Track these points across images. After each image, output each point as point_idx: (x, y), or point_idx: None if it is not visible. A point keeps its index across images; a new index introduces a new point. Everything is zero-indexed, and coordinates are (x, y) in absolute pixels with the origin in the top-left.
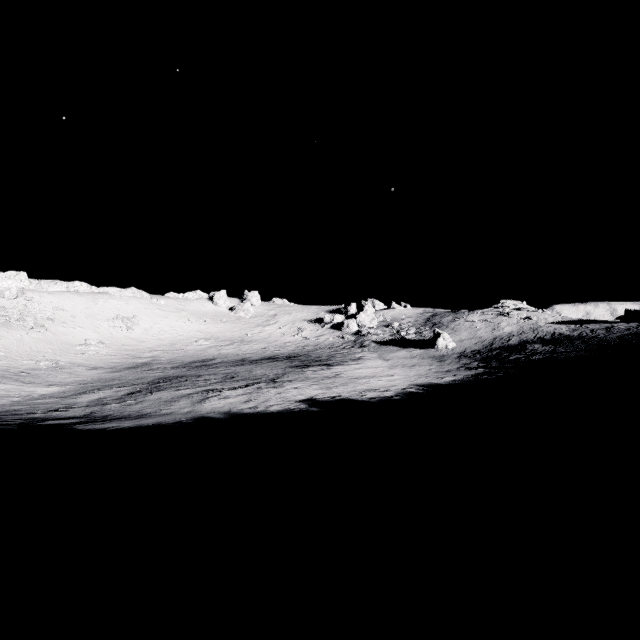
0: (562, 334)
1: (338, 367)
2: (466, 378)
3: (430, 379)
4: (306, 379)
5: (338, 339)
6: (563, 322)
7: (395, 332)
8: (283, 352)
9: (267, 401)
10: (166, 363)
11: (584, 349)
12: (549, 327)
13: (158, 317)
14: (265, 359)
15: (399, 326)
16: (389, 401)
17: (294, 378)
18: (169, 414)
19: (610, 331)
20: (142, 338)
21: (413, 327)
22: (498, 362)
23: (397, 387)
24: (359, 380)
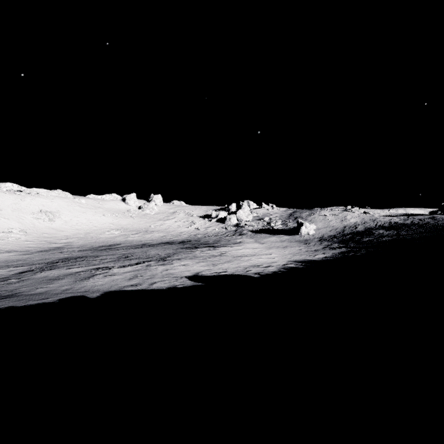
0: (397, 222)
1: (223, 248)
2: (335, 255)
3: (304, 256)
4: (194, 257)
5: (222, 229)
6: (392, 215)
7: (266, 224)
8: (178, 239)
9: (152, 277)
10: (77, 247)
11: (424, 232)
12: (384, 218)
13: (78, 212)
14: (162, 243)
15: (269, 219)
16: (274, 276)
17: (183, 257)
18: (42, 293)
19: (436, 219)
20: (61, 228)
21: (280, 220)
22: (355, 243)
23: (278, 263)
24: (242, 258)
